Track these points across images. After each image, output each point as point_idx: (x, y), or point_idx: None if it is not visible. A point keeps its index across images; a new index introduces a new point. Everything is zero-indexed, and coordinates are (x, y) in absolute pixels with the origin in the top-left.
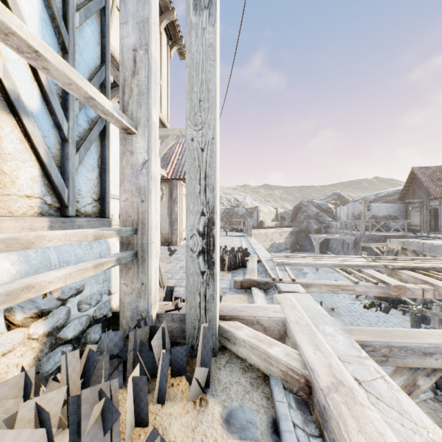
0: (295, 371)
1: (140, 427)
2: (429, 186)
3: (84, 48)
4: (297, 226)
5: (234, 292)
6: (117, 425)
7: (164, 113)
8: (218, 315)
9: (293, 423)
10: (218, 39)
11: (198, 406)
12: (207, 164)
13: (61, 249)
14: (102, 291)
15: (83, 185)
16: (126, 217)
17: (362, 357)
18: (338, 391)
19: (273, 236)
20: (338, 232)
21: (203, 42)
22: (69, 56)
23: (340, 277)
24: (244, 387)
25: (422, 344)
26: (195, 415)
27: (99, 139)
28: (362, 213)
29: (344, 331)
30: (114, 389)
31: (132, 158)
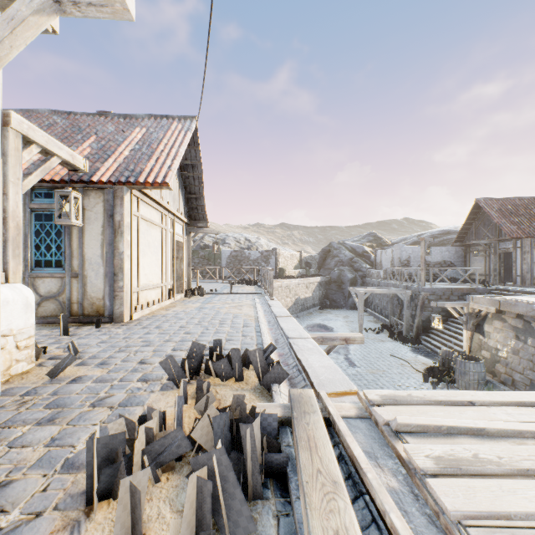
0: None
1: None
2: (502, 222)
3: None
4: (326, 275)
5: None
6: None
7: None
8: None
9: None
10: None
11: None
12: None
13: None
14: None
15: None
16: None
17: None
18: None
19: (298, 289)
20: (381, 283)
21: None
22: None
23: (395, 349)
24: None
25: None
26: None
27: None
28: (422, 258)
29: None
30: None
31: None
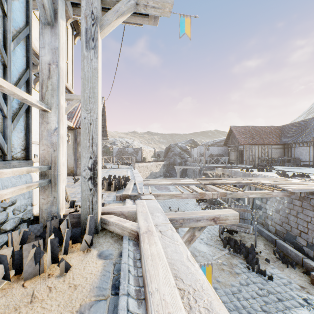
0: (133, 230)
1: (54, 263)
2: (238, 137)
3: (16, 61)
4: (168, 161)
5: (115, 202)
6: (42, 261)
7: (69, 83)
8: (100, 212)
9: (128, 249)
10: (100, 64)
11: (86, 252)
12: (93, 132)
13: (3, 179)
14: (27, 203)
15: (15, 141)
16: (43, 160)
17: (167, 223)
18: (147, 233)
19: (152, 167)
20: (191, 164)
21: (91, 66)
22: (7, 69)
23: None
24: (110, 243)
25: (196, 216)
26: (84, 255)
27: (25, 113)
28: (204, 153)
29: (166, 214)
30: (40, 244)
31: (48, 126)
